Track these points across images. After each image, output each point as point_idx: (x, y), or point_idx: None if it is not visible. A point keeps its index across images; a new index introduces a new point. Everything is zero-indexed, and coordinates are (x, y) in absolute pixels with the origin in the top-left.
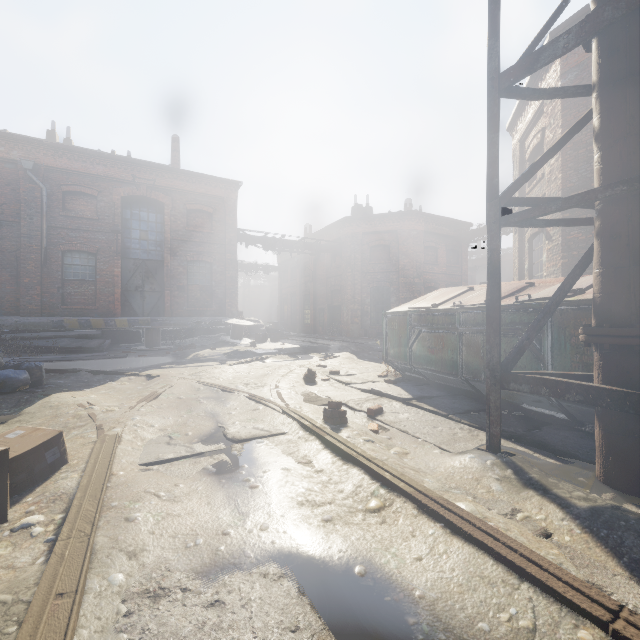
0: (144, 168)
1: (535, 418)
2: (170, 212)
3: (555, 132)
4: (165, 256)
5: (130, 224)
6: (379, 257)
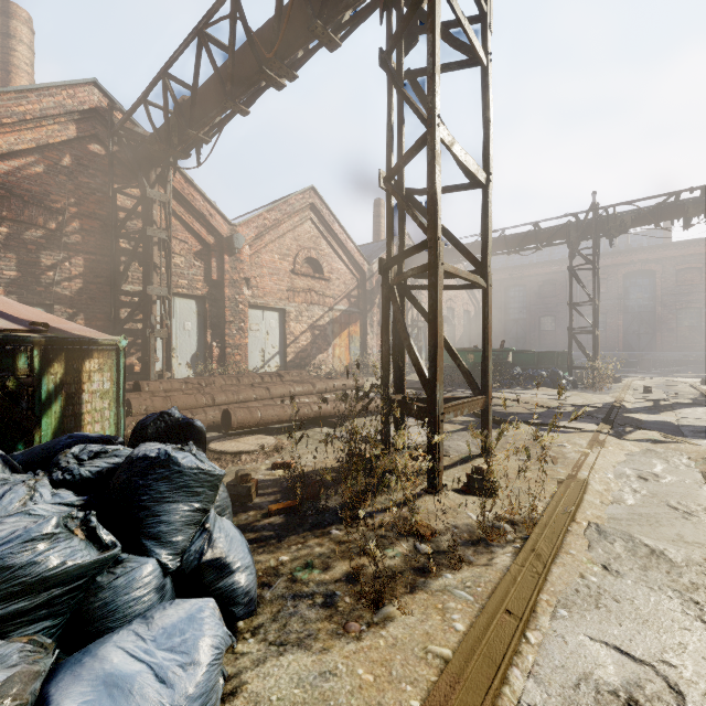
0: (639, 251)
1: None
2: (660, 276)
3: None
4: (656, 308)
5: (628, 290)
6: None
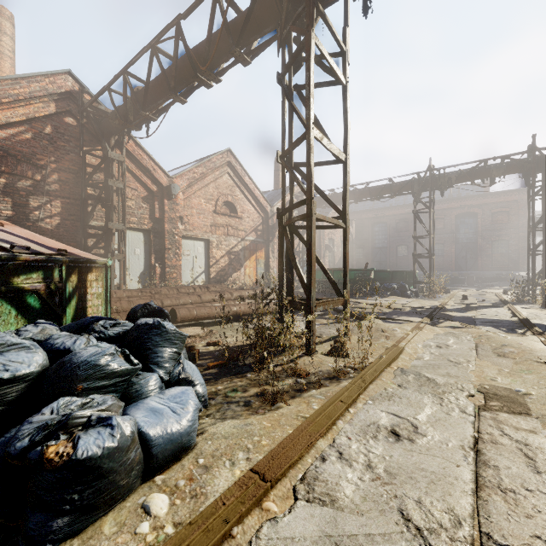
0: (466, 199)
1: None
2: (481, 217)
3: None
4: (478, 240)
5: (459, 227)
6: None
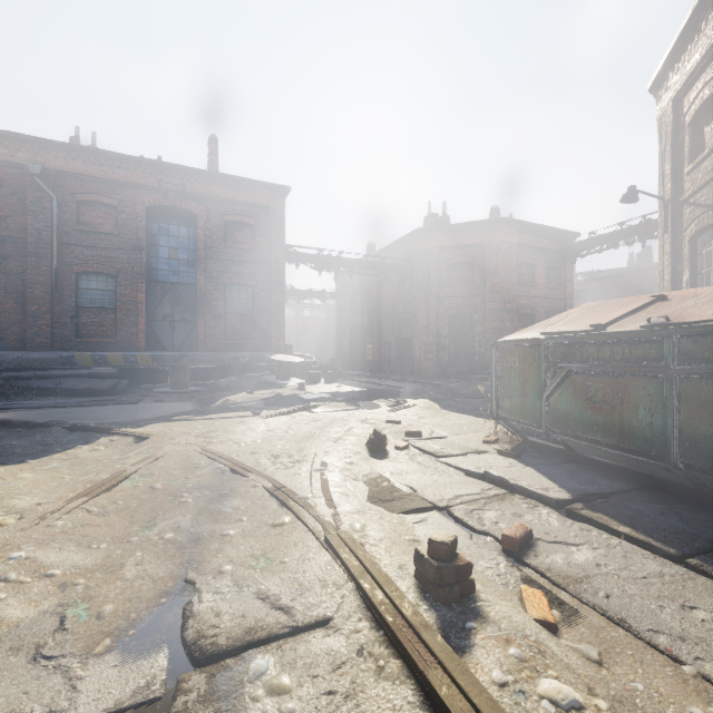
0: (173, 172)
1: None
2: (204, 225)
3: None
4: (198, 278)
5: (157, 240)
6: (459, 277)
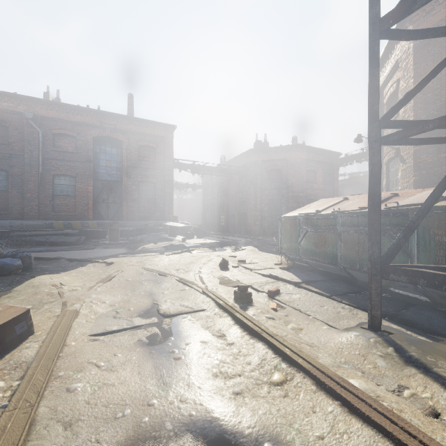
0: (108, 117)
1: (401, 299)
2: (126, 147)
3: (408, 81)
4: (123, 178)
5: (99, 156)
6: (274, 178)
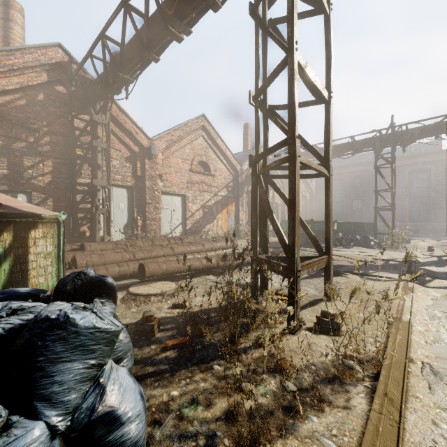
0: (419, 156)
1: None
2: (434, 172)
3: None
4: (431, 194)
5: (412, 182)
6: None
